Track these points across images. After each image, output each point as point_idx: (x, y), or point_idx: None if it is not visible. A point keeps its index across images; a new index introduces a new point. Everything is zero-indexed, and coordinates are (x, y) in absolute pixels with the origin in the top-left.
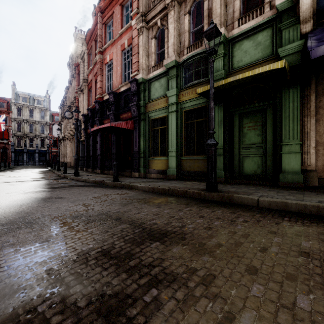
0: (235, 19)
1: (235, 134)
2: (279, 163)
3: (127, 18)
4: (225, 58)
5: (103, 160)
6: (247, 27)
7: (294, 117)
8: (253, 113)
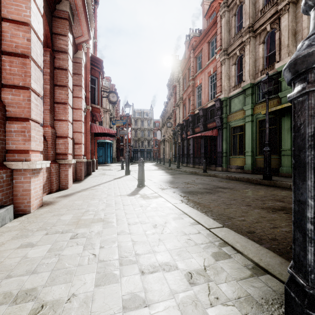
0: None
1: None
2: None
3: (213, 51)
4: None
5: (194, 157)
6: None
7: None
8: None
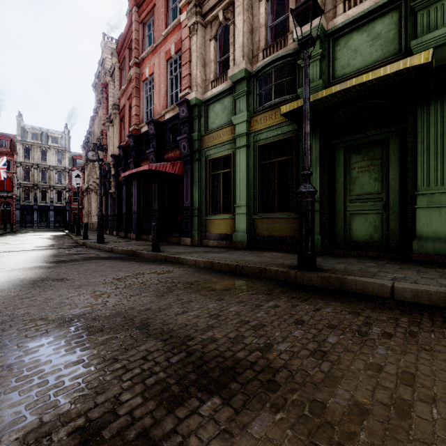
0: (338, 1)
1: (338, 179)
2: (412, 224)
3: (175, 13)
4: (323, 63)
5: (140, 219)
6: (359, 11)
7: (438, 149)
8: (368, 145)
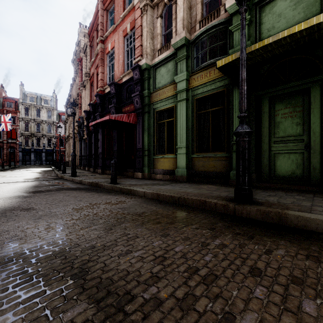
0: None
1: (264, 124)
2: None
3: (130, 0)
4: (250, 27)
5: (104, 158)
6: None
7: None
8: (290, 95)
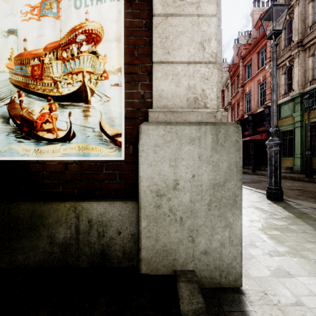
0: None
1: None
2: None
3: (262, 60)
4: None
5: (243, 159)
6: None
7: None
8: None
